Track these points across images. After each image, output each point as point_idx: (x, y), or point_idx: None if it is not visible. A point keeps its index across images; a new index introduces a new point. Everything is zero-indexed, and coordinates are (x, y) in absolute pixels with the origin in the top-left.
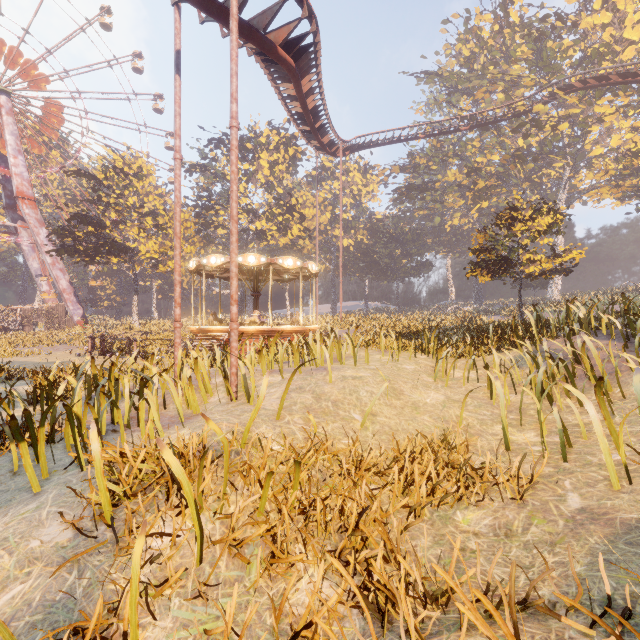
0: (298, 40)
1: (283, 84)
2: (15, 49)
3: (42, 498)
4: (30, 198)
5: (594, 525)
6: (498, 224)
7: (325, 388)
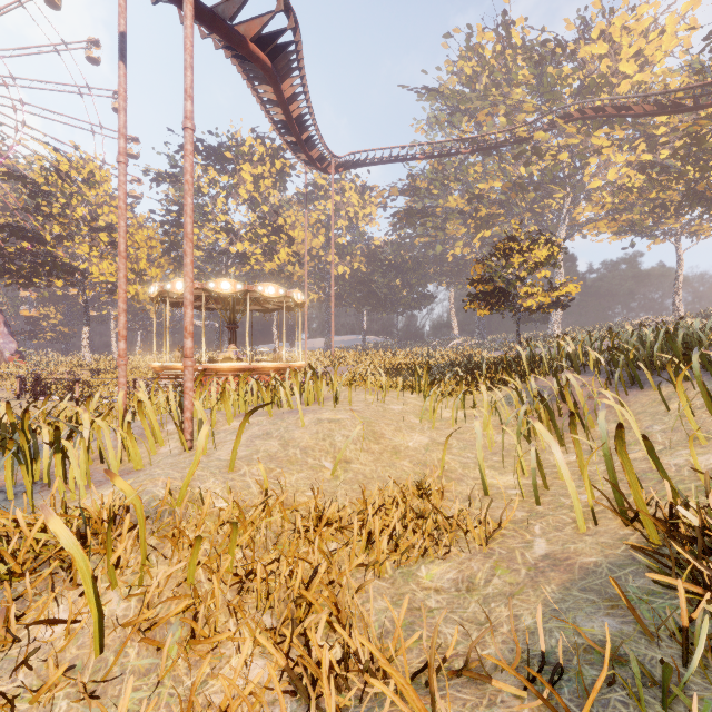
0: (274, 36)
1: (261, 86)
2: None
3: None
4: None
5: (554, 572)
6: (496, 254)
7: (295, 433)
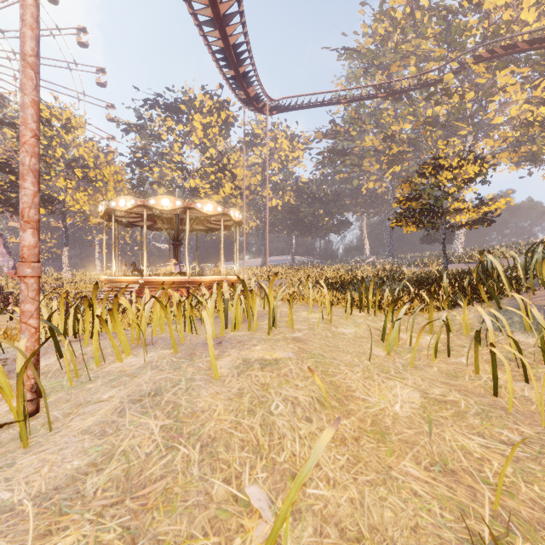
0: None
1: None
2: None
3: None
4: None
5: None
6: (424, 173)
7: (201, 396)
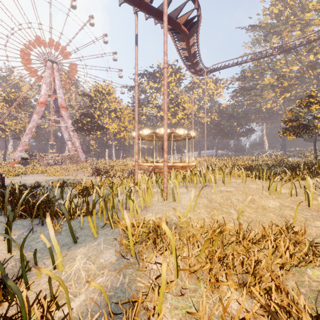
0: (191, 20)
1: (180, 43)
2: (59, 43)
3: (98, 240)
4: (65, 107)
5: None
6: (300, 106)
7: (212, 196)
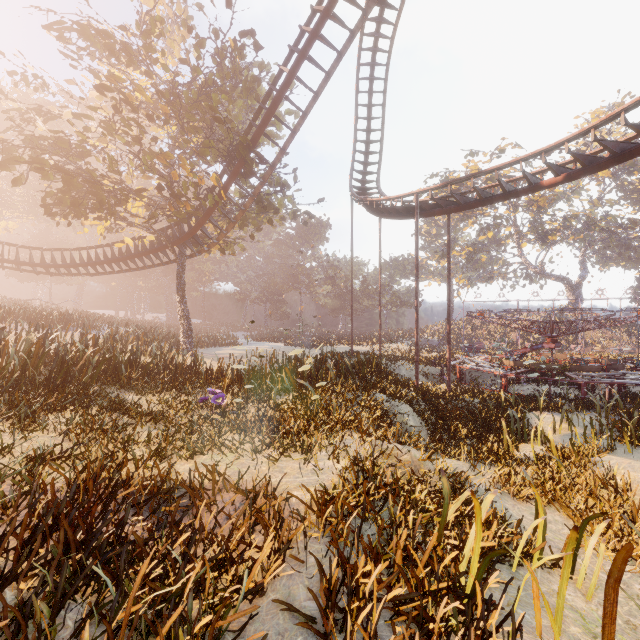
0: None
1: None
2: None
3: None
4: None
5: None
6: None
7: None
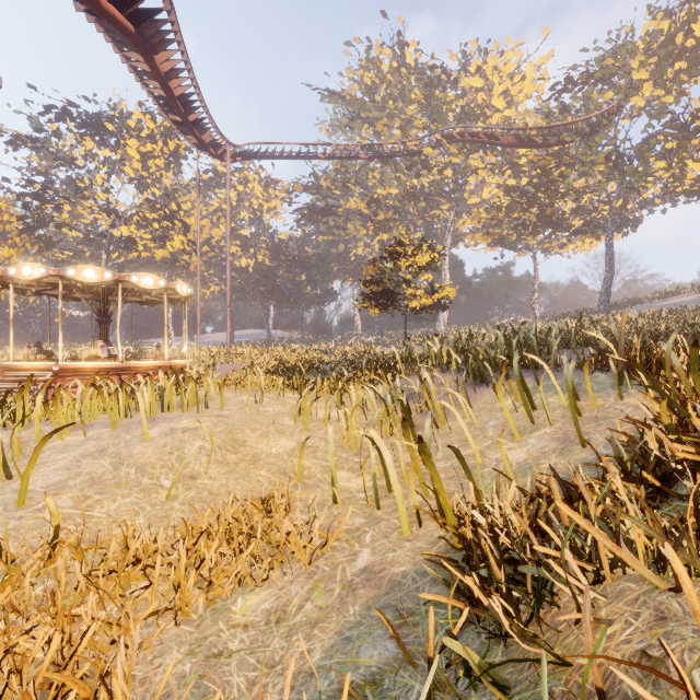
0: None
1: (131, 53)
2: None
3: None
4: None
5: (364, 588)
6: (386, 257)
7: (136, 448)
